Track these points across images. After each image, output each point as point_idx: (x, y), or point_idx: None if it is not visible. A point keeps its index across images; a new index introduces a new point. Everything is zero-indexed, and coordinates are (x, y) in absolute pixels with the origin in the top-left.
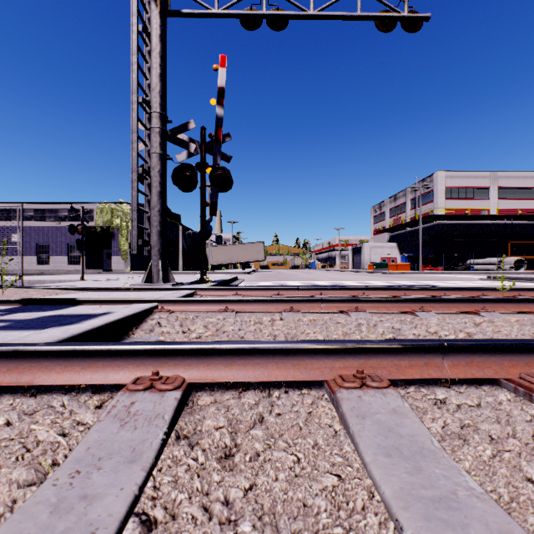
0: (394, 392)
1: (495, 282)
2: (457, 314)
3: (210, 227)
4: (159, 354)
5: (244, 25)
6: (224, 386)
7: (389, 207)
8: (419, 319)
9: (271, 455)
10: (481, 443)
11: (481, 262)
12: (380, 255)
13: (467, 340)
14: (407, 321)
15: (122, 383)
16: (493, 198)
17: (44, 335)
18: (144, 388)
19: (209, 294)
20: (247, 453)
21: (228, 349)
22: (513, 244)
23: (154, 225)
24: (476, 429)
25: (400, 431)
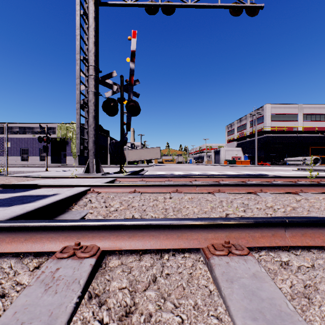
0: (252, 259)
1: (302, 172)
2: (284, 194)
3: (126, 138)
4: (81, 228)
5: (147, 11)
6: (128, 251)
7: (236, 126)
8: (260, 198)
9: (161, 316)
10: (323, 304)
11: (293, 159)
12: (231, 155)
13: (302, 217)
14: (252, 199)
15: (53, 251)
16: (300, 120)
17: (7, 211)
18: (68, 256)
19: (124, 180)
20: (142, 315)
21: (131, 225)
22: (312, 149)
23: (91, 137)
24: (317, 290)
25: (261, 295)
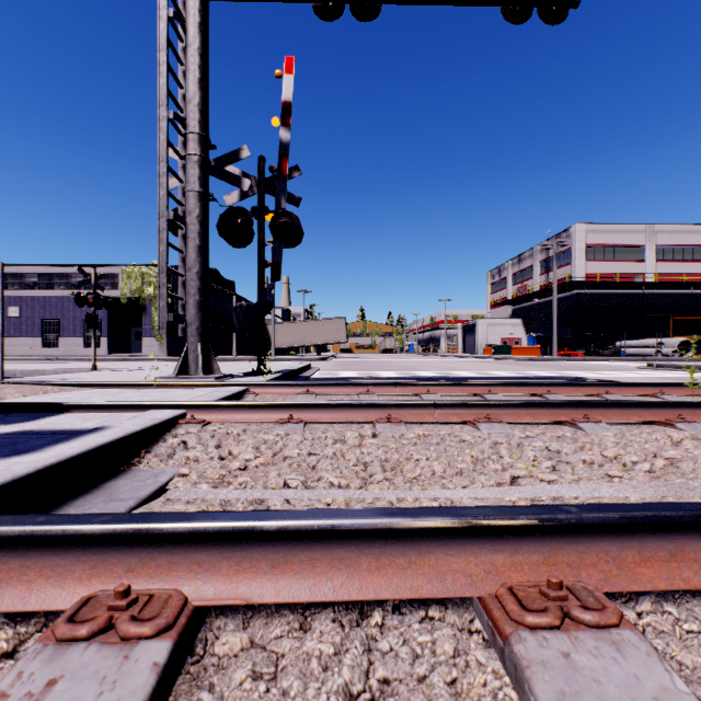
0: (637, 640)
1: (660, 372)
2: (639, 425)
3: (272, 296)
4: (139, 541)
5: (319, 13)
6: None
7: (511, 271)
8: (586, 436)
9: None
10: None
11: (635, 344)
12: (499, 335)
13: None
14: (569, 438)
15: (53, 609)
16: (650, 259)
17: None
18: (90, 633)
19: (267, 393)
20: None
21: (278, 531)
22: (676, 321)
23: (191, 293)
24: None
25: None
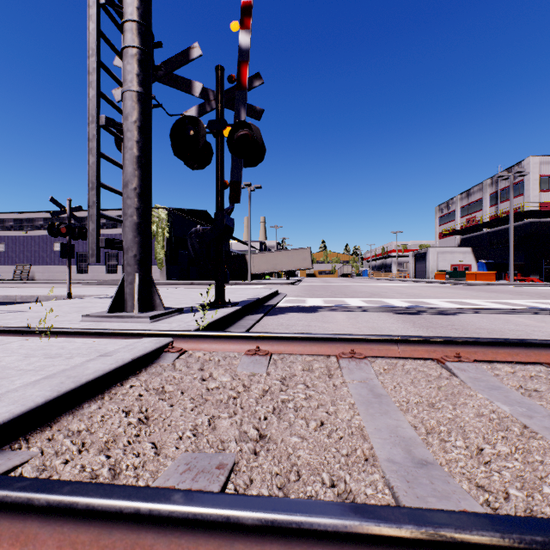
0: None
1: None
2: None
3: (231, 220)
4: None
5: None
6: None
7: (459, 205)
8: None
9: None
10: None
11: None
12: (449, 262)
13: None
14: None
15: None
16: None
17: None
18: None
19: (199, 349)
20: None
21: None
22: None
23: (128, 214)
24: None
25: None
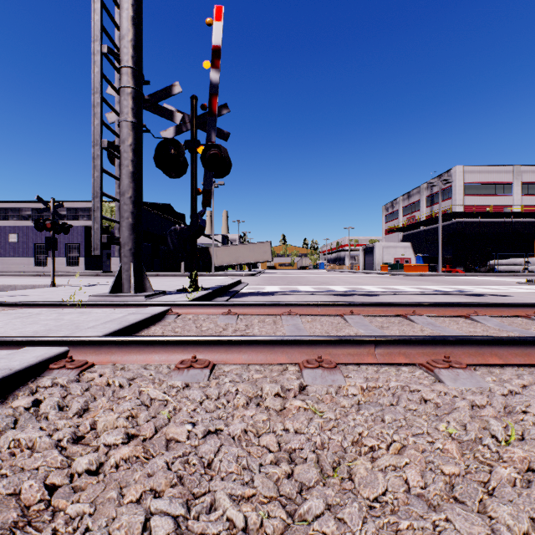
0: None
1: None
2: None
3: (203, 221)
4: None
5: None
6: None
7: (402, 205)
8: None
9: None
10: None
11: (505, 263)
12: (393, 256)
13: None
14: None
15: None
16: (517, 194)
17: None
18: None
19: (189, 313)
20: None
21: None
22: None
23: (124, 217)
24: None
25: None
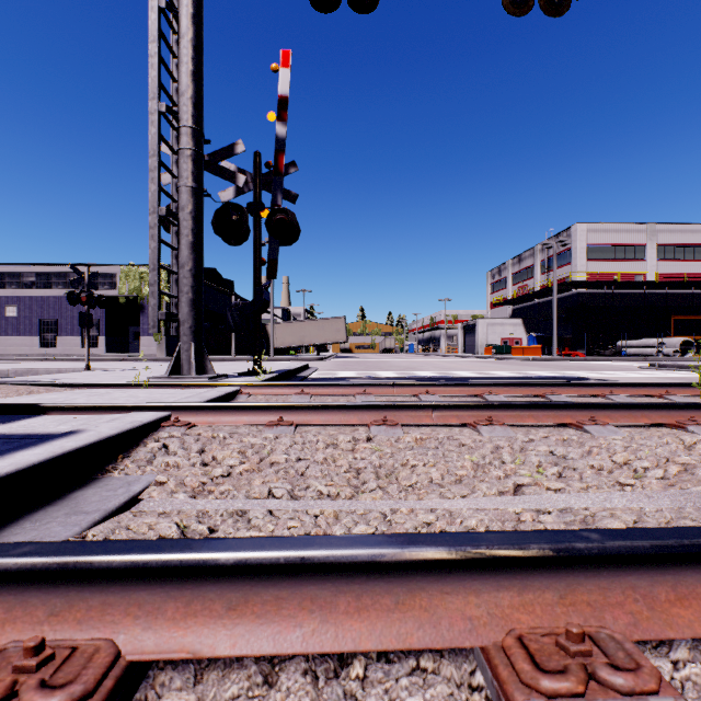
0: None
1: (663, 372)
2: (647, 427)
3: (268, 295)
4: (66, 577)
5: (316, 5)
6: None
7: (511, 271)
8: (593, 439)
9: None
10: None
11: (636, 344)
12: (499, 335)
13: None
14: (575, 442)
15: None
16: (651, 258)
17: None
18: None
19: (260, 393)
20: None
21: (236, 565)
22: (677, 321)
23: (184, 291)
24: None
25: None
